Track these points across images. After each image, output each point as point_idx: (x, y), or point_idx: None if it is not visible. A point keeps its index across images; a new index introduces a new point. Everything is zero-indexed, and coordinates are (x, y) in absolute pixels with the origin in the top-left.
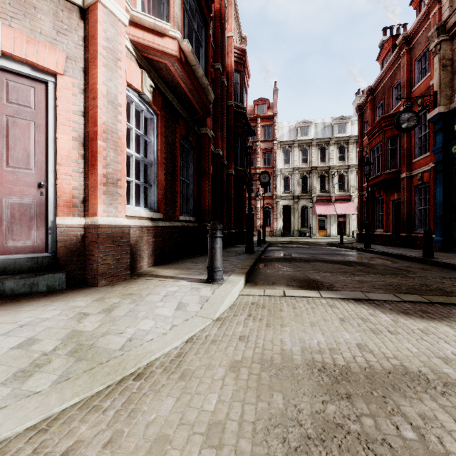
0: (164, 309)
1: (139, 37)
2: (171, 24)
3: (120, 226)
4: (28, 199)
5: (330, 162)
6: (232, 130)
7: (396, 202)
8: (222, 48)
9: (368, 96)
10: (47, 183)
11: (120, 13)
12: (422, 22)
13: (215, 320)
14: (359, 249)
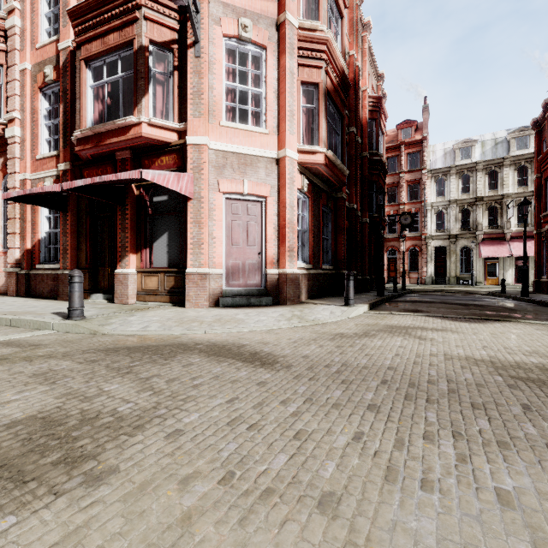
0: (324, 313)
1: (301, 159)
2: (320, 144)
3: (295, 274)
4: (255, 261)
5: (504, 189)
6: (367, 179)
7: None
8: (356, 110)
9: (545, 111)
10: (261, 252)
11: (295, 155)
12: None
13: (349, 318)
14: (513, 297)
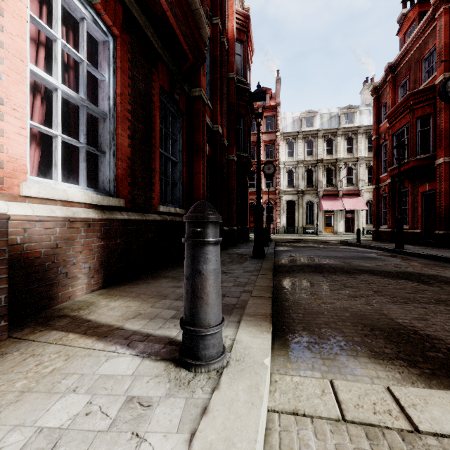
0: None
1: None
2: None
3: None
4: None
5: (338, 155)
6: (234, 107)
7: (427, 194)
8: (222, 0)
9: (387, 75)
10: None
11: None
12: None
13: None
14: (389, 249)
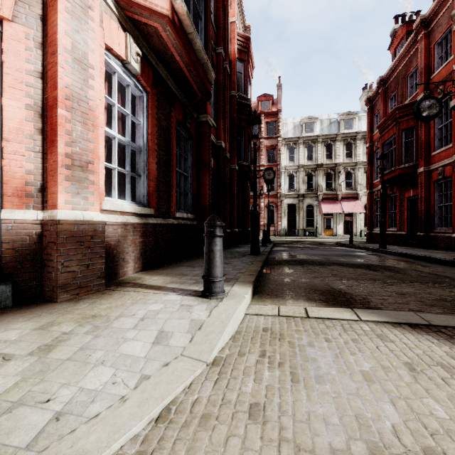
0: (136, 344)
1: None
2: None
3: (91, 223)
4: None
5: (337, 159)
6: (235, 122)
7: (411, 199)
8: (225, 31)
9: (379, 87)
10: None
11: None
12: (444, 1)
13: (210, 365)
14: (373, 249)
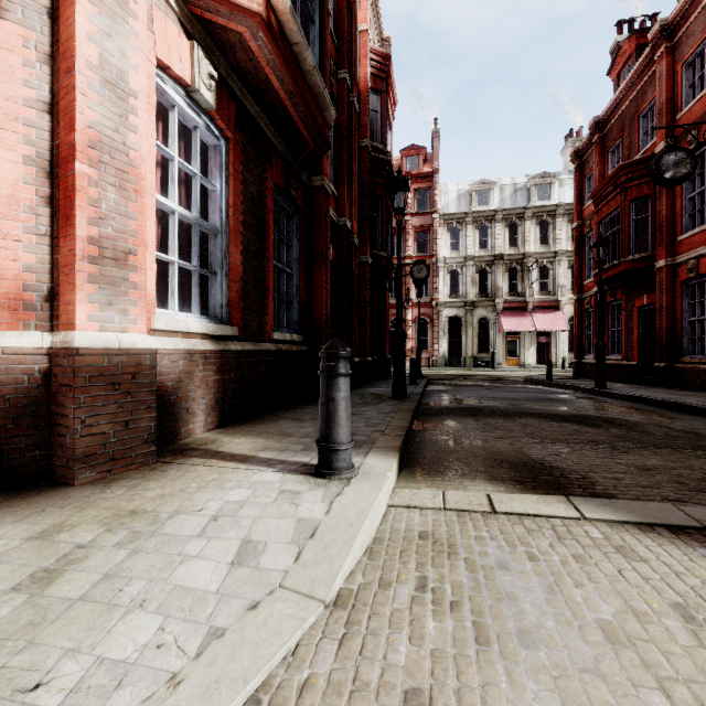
0: (202, 566)
1: None
2: None
3: (132, 352)
4: None
5: (526, 247)
6: (367, 188)
7: (645, 310)
8: (351, 45)
9: (593, 134)
10: None
11: None
12: None
13: (331, 606)
14: (586, 389)
